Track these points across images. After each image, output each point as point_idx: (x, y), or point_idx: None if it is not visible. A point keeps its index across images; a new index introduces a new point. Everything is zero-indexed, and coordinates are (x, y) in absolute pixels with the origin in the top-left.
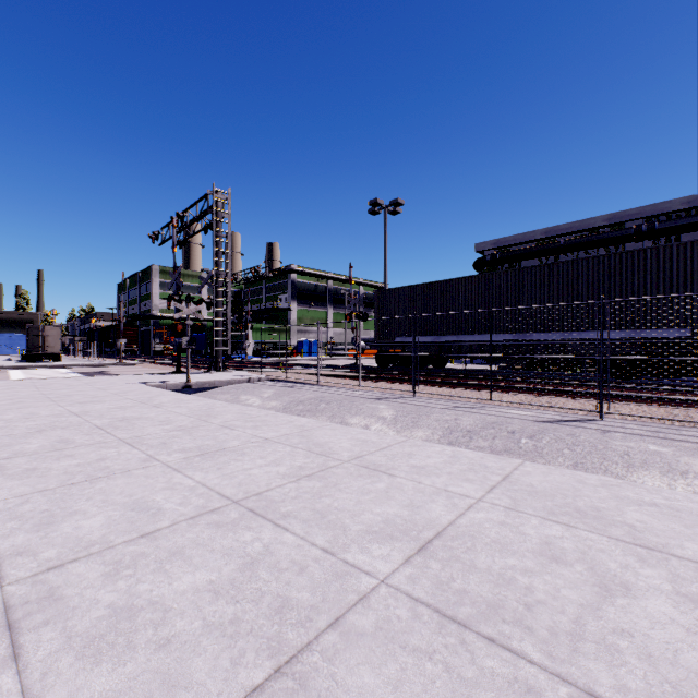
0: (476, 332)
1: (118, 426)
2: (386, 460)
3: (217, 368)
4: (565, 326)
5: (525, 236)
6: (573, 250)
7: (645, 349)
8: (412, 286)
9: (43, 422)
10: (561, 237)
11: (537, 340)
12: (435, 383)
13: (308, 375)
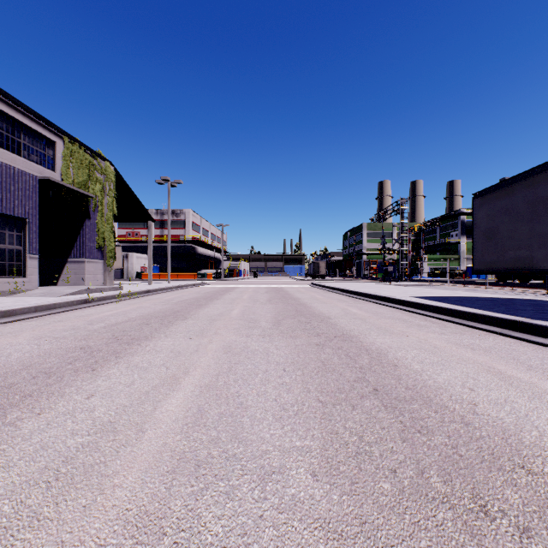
0: None
1: (378, 287)
2: (434, 291)
3: (401, 280)
4: None
5: None
6: None
7: None
8: None
9: (362, 286)
10: None
11: None
12: (503, 285)
13: (445, 283)
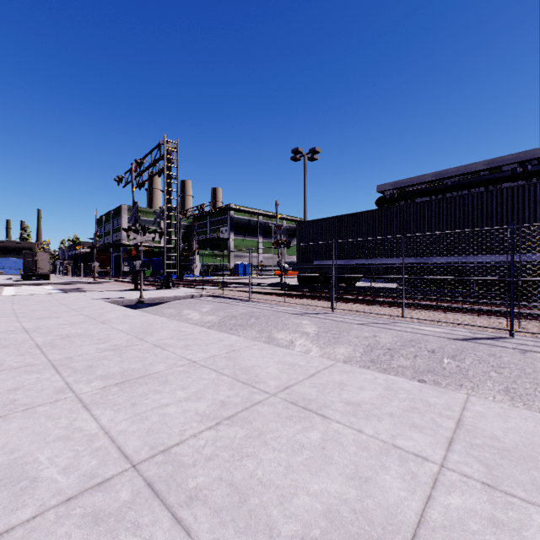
0: (382, 256)
1: (56, 345)
2: (316, 393)
3: (168, 285)
4: (461, 251)
5: (418, 178)
6: (458, 189)
7: (535, 271)
8: (328, 218)
9: None
10: (448, 179)
11: (436, 263)
12: (350, 300)
13: (241, 292)
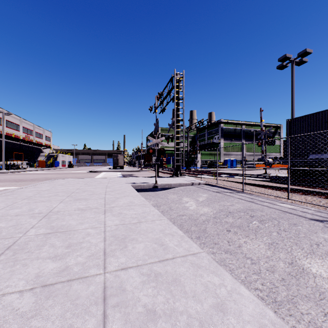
0: None
1: (21, 250)
2: None
3: (176, 174)
4: None
5: None
6: None
7: None
8: None
9: (7, 224)
10: None
11: None
12: None
13: (233, 183)
